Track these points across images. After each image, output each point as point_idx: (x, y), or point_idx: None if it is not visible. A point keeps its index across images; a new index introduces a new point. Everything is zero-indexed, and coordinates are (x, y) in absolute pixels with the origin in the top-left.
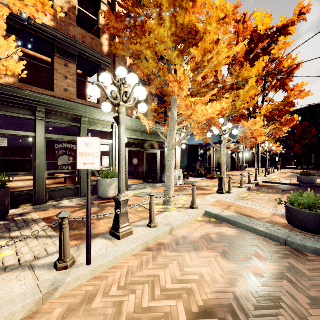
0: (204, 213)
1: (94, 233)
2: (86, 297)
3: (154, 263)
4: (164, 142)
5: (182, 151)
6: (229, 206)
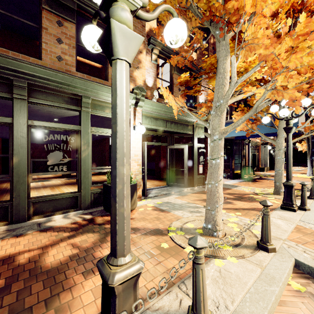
0: (293, 265)
1: None
2: None
3: None
4: (193, 134)
5: None
6: None
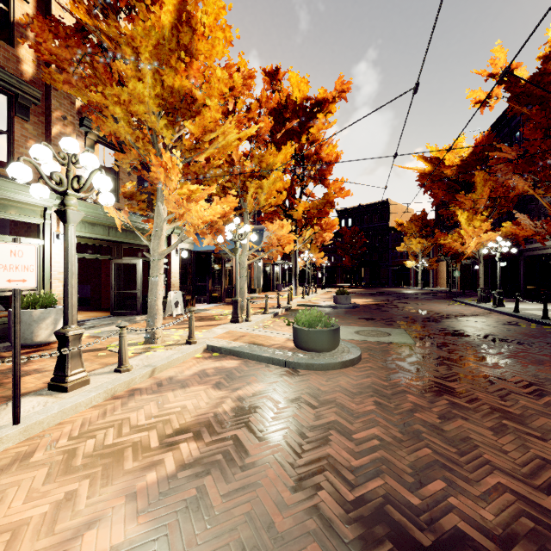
0: (205, 348)
1: None
2: (19, 457)
3: (123, 409)
4: None
5: (183, 262)
6: (240, 336)
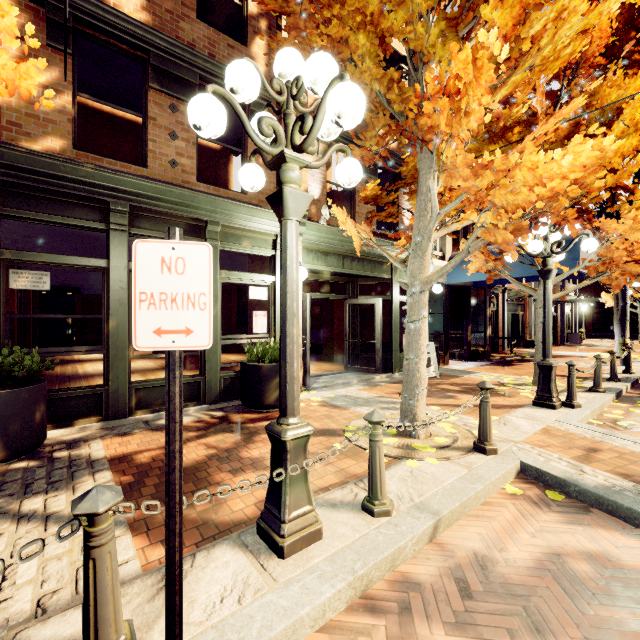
0: (518, 470)
1: (216, 519)
2: None
3: None
4: (392, 278)
5: (433, 300)
6: (588, 449)
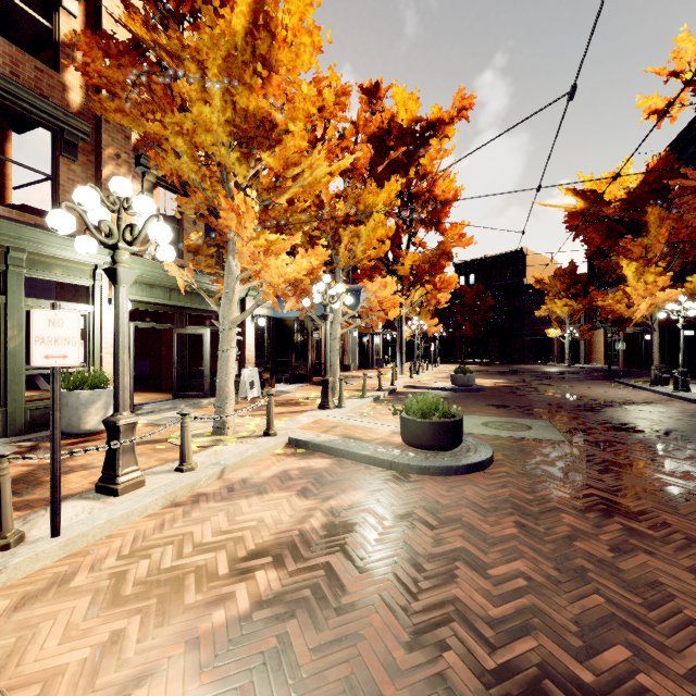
0: (287, 442)
1: None
2: (57, 579)
3: (185, 520)
4: None
5: (260, 331)
6: (332, 427)
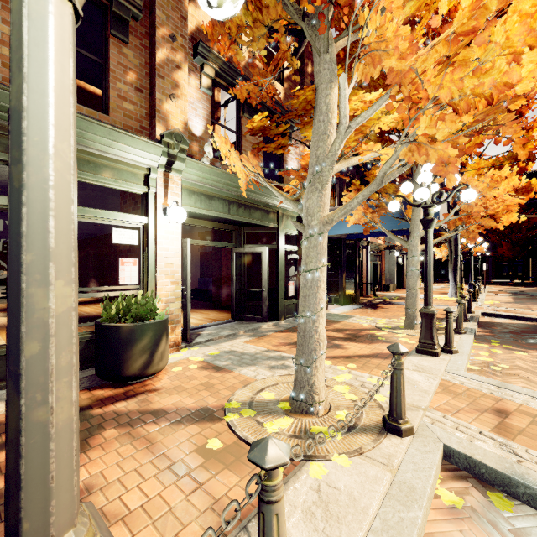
0: (442, 456)
1: None
2: None
3: None
4: (278, 228)
5: None
6: (497, 412)
